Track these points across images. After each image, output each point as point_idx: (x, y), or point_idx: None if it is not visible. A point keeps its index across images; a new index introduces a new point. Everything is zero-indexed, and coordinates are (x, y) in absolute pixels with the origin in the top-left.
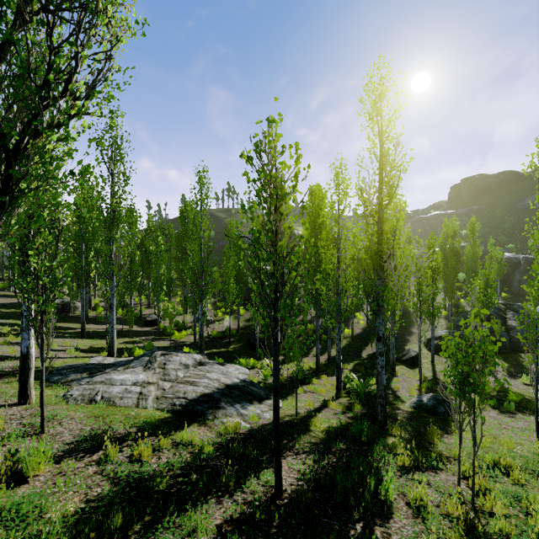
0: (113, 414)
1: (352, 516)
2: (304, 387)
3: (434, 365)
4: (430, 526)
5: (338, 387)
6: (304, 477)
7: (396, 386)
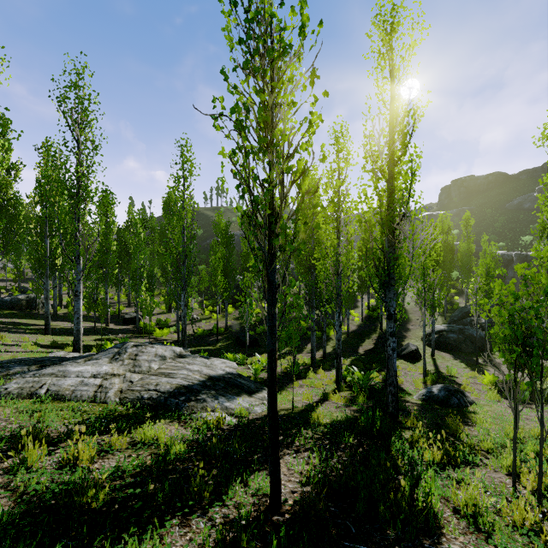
0: (57, 410)
1: (386, 535)
2: (299, 382)
3: (435, 359)
4: (506, 546)
5: (339, 380)
6: (310, 481)
7: (399, 380)
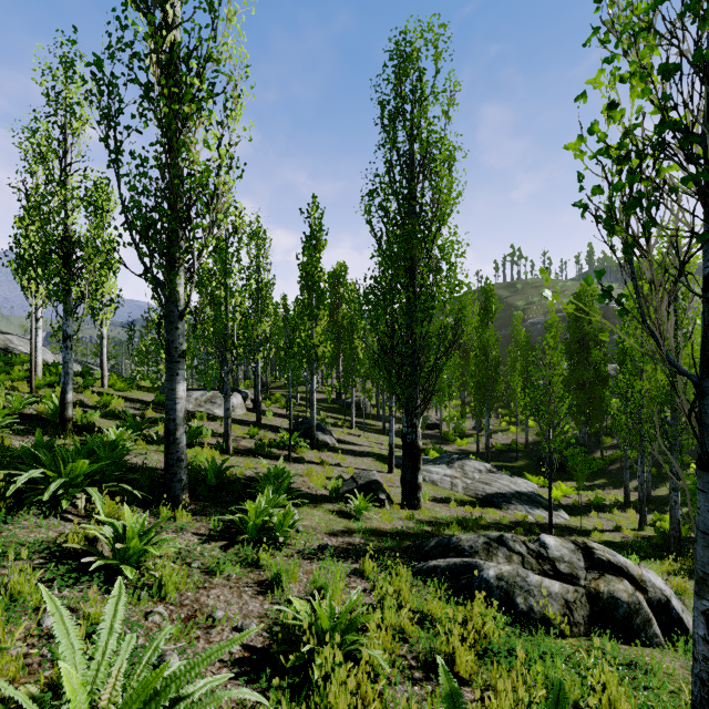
0: (440, 490)
1: None
2: (600, 514)
3: None
4: None
5: (641, 521)
6: None
7: None
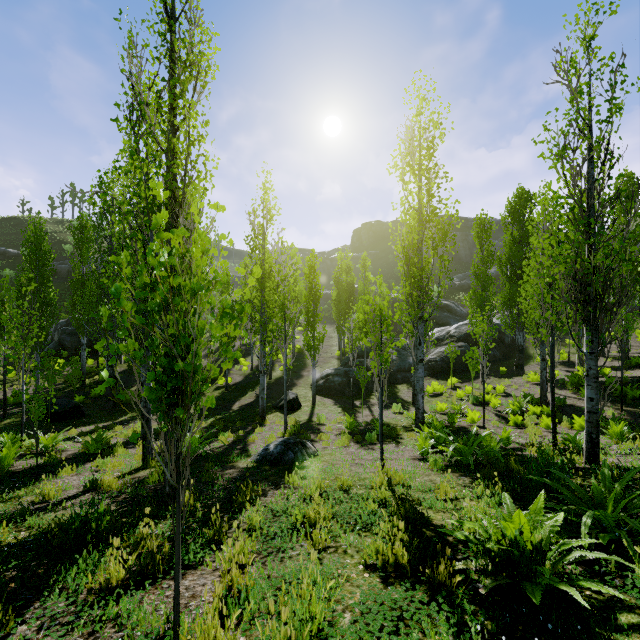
0: None
1: None
2: (88, 465)
3: (315, 407)
4: None
5: (146, 453)
6: None
7: (252, 438)
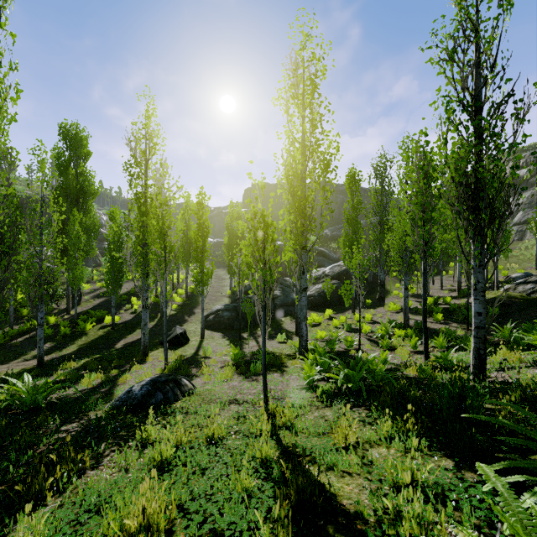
0: None
1: None
2: None
3: (203, 340)
4: None
5: None
6: None
7: (124, 378)
